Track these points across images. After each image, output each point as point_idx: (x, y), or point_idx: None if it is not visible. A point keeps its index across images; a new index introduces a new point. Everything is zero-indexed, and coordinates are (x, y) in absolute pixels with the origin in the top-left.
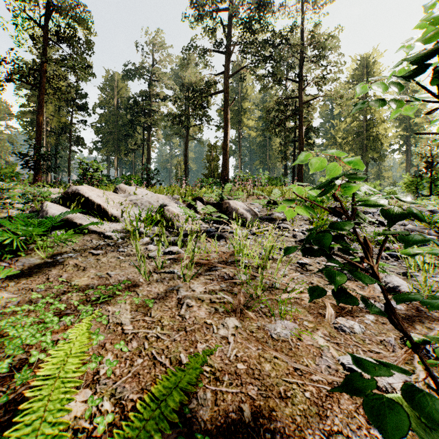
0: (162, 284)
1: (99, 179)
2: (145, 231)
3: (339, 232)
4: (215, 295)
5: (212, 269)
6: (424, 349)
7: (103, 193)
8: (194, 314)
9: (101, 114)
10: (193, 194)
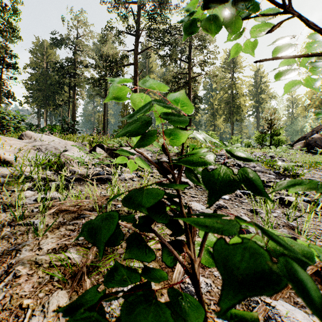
0: (6, 241)
1: (16, 126)
2: (29, 176)
3: None
4: (59, 256)
5: (81, 216)
6: (267, 314)
7: (0, 139)
8: (14, 290)
9: (32, 74)
10: (100, 141)
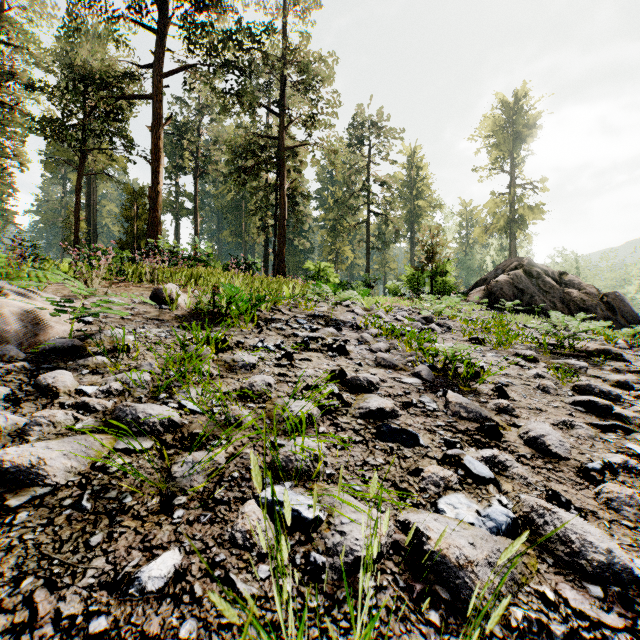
0: None
1: None
2: None
3: (227, 384)
4: None
5: None
6: None
7: None
8: None
9: None
10: None
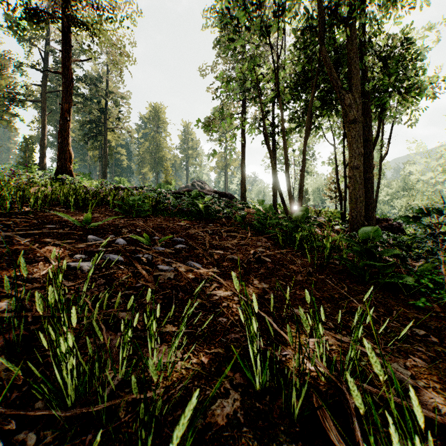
0: None
1: None
2: None
3: None
4: None
5: None
6: None
7: None
8: None
9: None
10: None
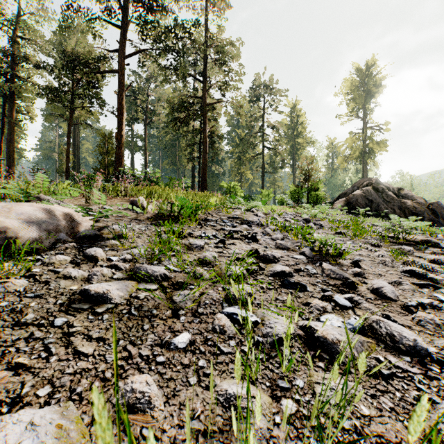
0: None
1: None
2: None
3: (189, 257)
4: None
5: None
6: None
7: None
8: None
9: None
10: None
